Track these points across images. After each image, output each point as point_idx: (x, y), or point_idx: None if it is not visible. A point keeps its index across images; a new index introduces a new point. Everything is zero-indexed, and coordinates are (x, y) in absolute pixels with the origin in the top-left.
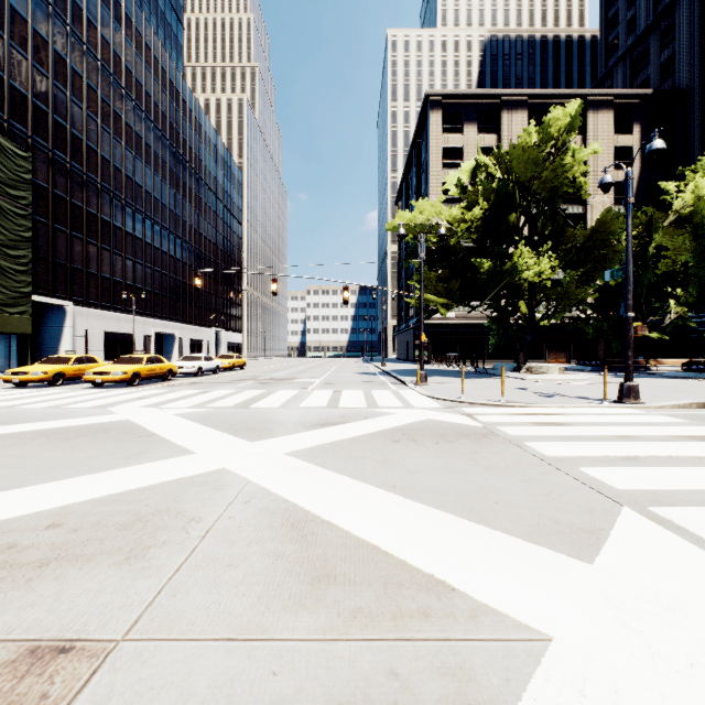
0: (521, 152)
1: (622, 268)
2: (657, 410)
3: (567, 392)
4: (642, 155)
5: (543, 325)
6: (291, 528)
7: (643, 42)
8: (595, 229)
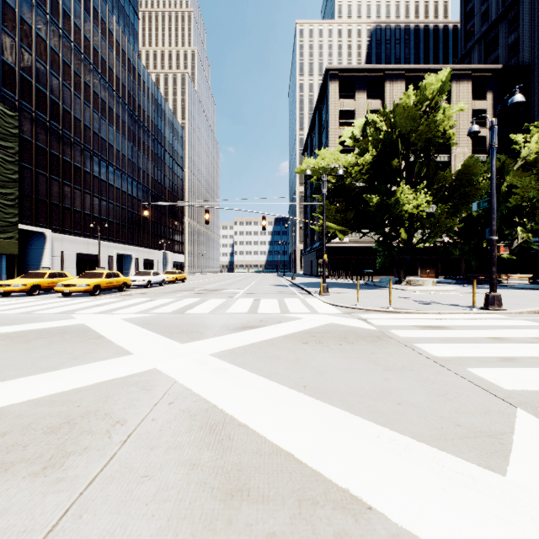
0: (403, 110)
1: (488, 200)
2: (517, 315)
3: (441, 300)
4: (494, 116)
5: (417, 248)
6: (209, 431)
7: (494, 29)
8: (460, 171)
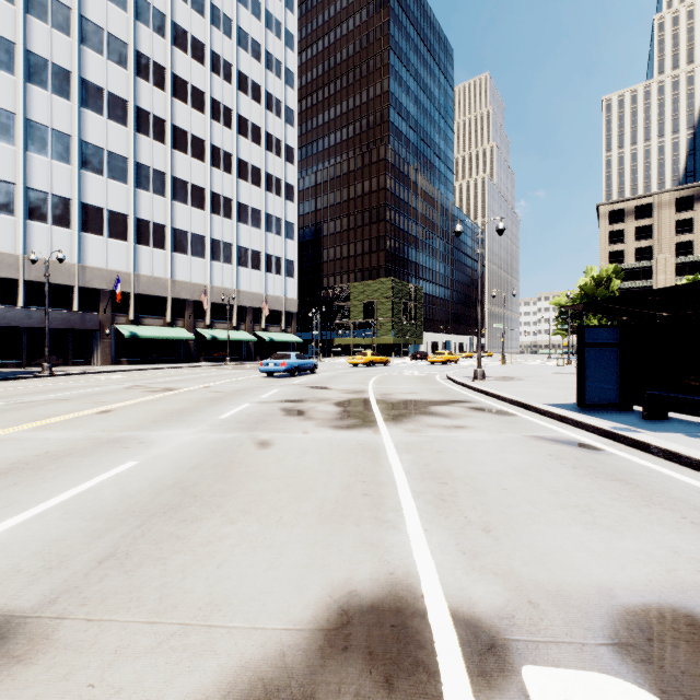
0: (586, 288)
1: None
2: None
3: None
4: None
5: None
6: None
7: None
8: None
